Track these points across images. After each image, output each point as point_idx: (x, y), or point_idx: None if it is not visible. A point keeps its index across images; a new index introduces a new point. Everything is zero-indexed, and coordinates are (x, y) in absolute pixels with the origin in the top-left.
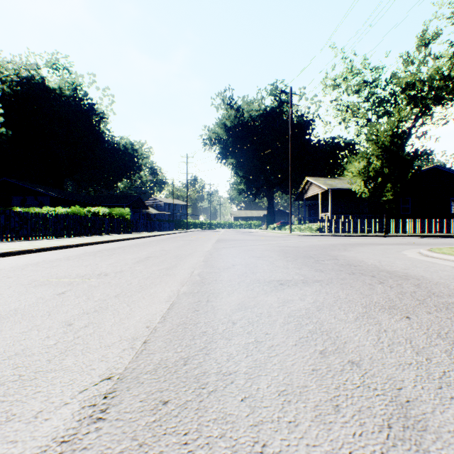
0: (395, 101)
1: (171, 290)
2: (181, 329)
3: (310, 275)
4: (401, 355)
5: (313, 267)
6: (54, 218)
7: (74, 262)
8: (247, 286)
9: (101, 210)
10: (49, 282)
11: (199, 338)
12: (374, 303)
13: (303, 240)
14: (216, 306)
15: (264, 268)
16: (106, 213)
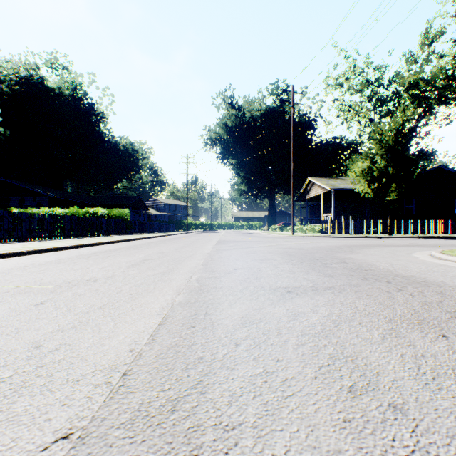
0: (398, 100)
1: (165, 299)
2: (173, 354)
3: (319, 281)
4: (455, 395)
5: (321, 272)
6: (51, 218)
7: (65, 265)
8: (251, 294)
9: (99, 211)
10: (30, 290)
11: (194, 368)
12: (400, 317)
13: (307, 242)
14: (216, 320)
15: (269, 272)
16: (105, 214)
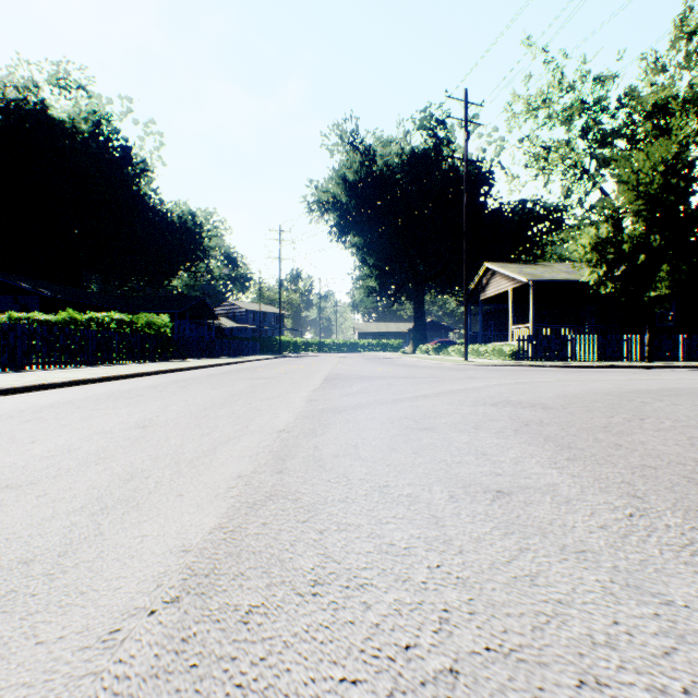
0: (633, 135)
1: None
2: None
3: None
4: None
5: None
6: None
7: None
8: None
9: (114, 318)
10: None
11: None
12: None
13: (518, 379)
14: None
15: None
16: (124, 324)
